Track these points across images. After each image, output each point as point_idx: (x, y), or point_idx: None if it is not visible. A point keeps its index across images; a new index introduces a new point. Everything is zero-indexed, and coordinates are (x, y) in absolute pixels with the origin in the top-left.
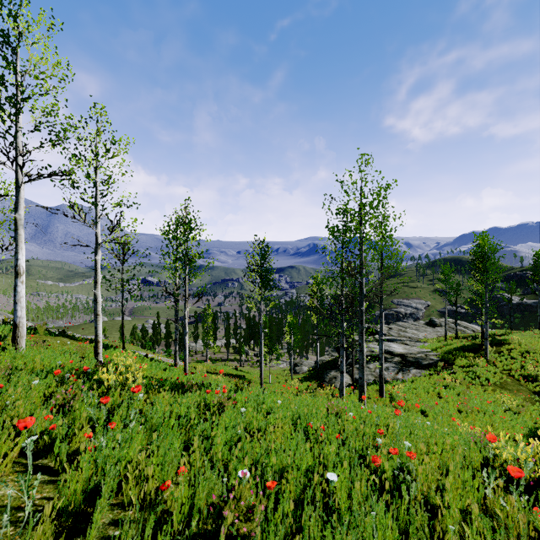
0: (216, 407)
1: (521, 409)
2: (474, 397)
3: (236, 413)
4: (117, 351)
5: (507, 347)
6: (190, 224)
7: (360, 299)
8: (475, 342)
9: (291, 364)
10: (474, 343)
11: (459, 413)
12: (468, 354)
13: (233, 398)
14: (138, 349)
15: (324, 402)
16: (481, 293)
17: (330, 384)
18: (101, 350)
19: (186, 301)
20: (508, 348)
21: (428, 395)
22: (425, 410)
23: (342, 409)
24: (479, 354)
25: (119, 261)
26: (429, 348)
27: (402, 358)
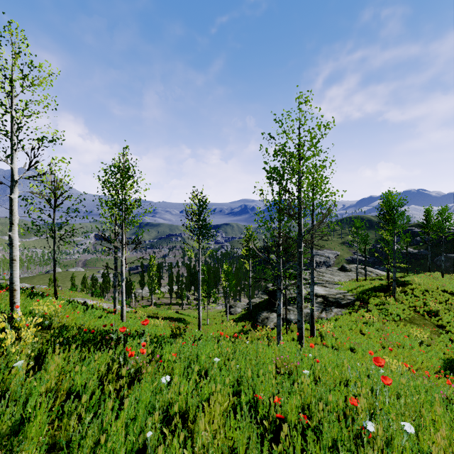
0: (130, 375)
1: (431, 342)
2: (390, 332)
3: (158, 382)
4: (45, 299)
5: (410, 287)
6: (127, 172)
7: (299, 240)
8: (382, 284)
9: (227, 307)
10: (382, 284)
11: (382, 348)
12: (379, 294)
13: (160, 354)
14: (86, 297)
15: (265, 349)
16: (388, 241)
17: (262, 324)
18: (18, 299)
19: (122, 248)
20: (410, 288)
21: (352, 332)
22: (354, 347)
23: (295, 365)
24: (388, 294)
25: (50, 206)
26: (345, 290)
27: (324, 298)
